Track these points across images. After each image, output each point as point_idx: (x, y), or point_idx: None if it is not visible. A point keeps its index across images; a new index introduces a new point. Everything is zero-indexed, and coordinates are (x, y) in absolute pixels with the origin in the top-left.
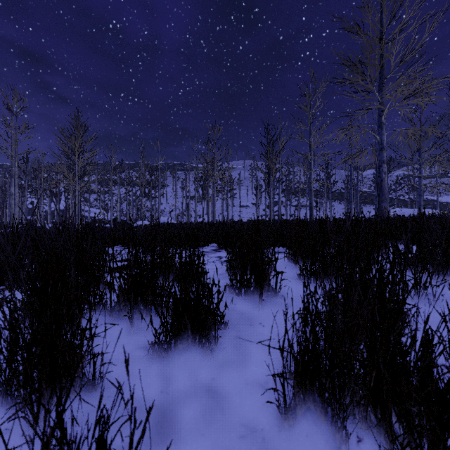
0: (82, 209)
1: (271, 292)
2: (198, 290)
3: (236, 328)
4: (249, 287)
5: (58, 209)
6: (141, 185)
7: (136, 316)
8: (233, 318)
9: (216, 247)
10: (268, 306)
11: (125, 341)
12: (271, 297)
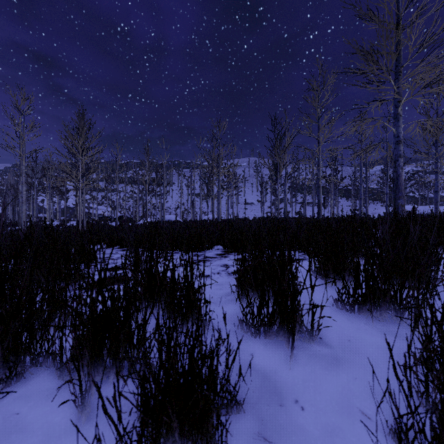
0: (91, 207)
1: (305, 333)
2: (192, 360)
3: (257, 413)
4: (271, 326)
5: (65, 207)
6: (145, 183)
7: (99, 378)
8: (249, 387)
9: (221, 250)
10: (303, 360)
11: (66, 442)
12: (304, 342)
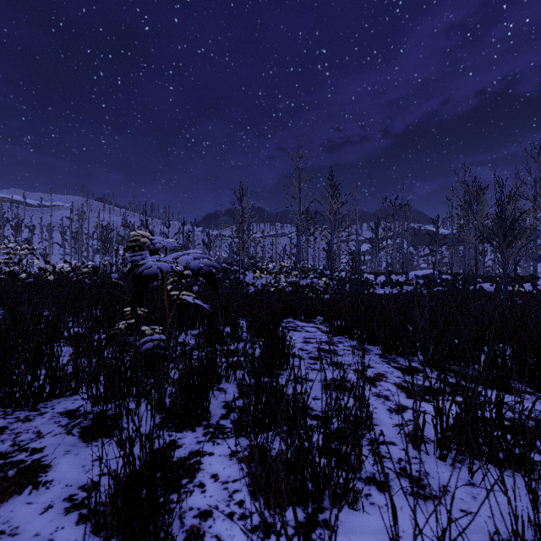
0: None
1: None
2: None
3: None
4: None
5: None
6: None
7: None
8: None
9: None
10: None
11: None
12: None
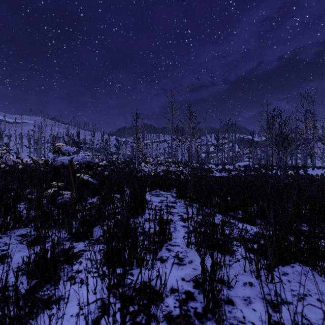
0: None
1: None
2: None
3: None
4: None
5: None
6: None
7: None
8: None
9: None
10: None
11: None
12: None
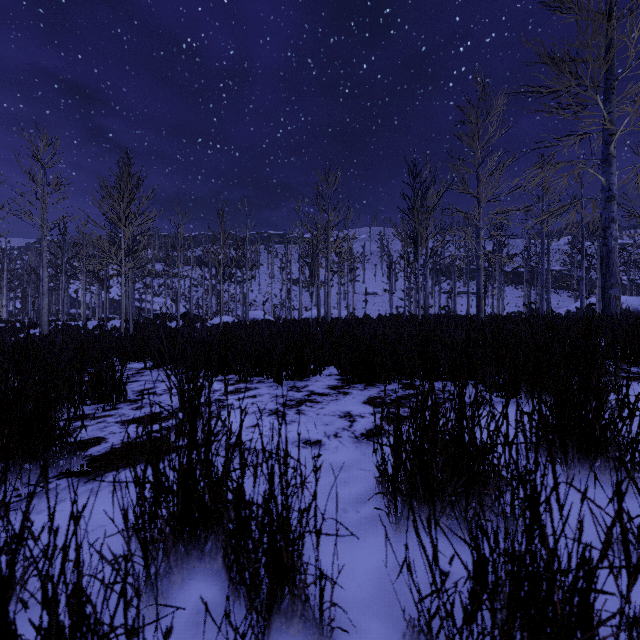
0: (144, 299)
1: None
2: None
3: None
4: None
5: (105, 301)
6: (219, 265)
7: None
8: None
9: (336, 377)
10: None
11: None
12: None
